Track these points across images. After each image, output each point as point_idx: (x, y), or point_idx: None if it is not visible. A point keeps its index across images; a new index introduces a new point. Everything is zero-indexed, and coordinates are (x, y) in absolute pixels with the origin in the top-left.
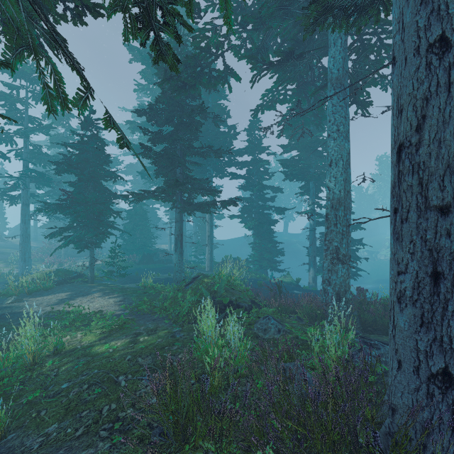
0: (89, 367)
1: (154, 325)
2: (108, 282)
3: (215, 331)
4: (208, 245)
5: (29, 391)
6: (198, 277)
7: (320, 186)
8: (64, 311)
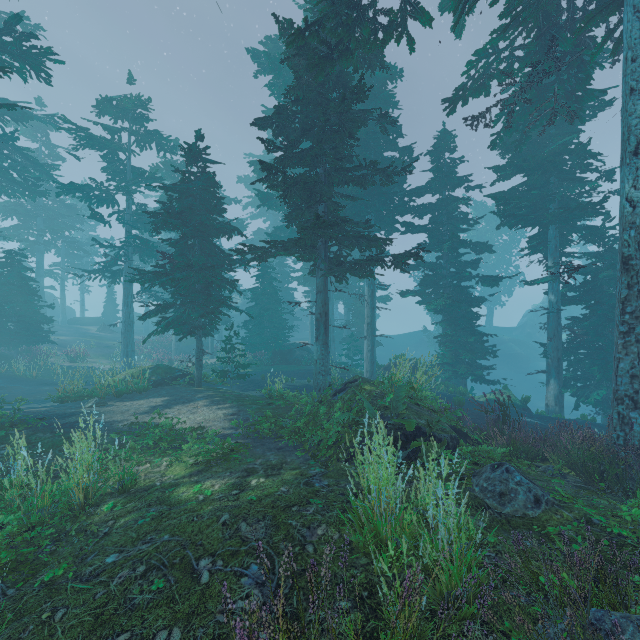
0: (158, 527)
1: (279, 460)
2: (223, 387)
3: (394, 489)
4: (367, 338)
5: (60, 558)
6: (354, 381)
7: (570, 233)
8: (150, 424)
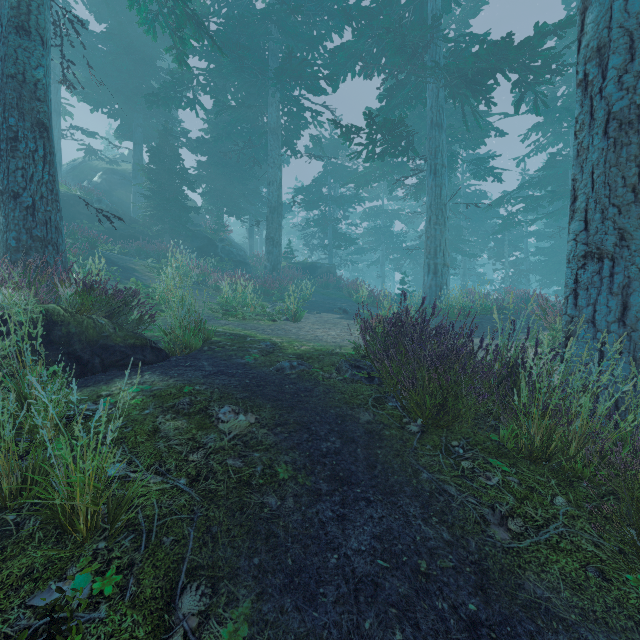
0: None
1: None
2: None
3: None
4: None
5: None
6: None
7: None
8: None
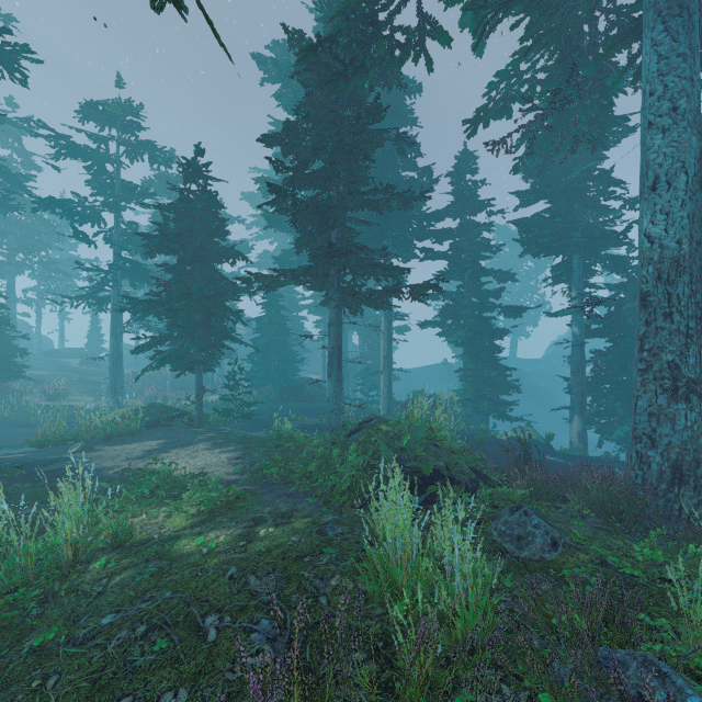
0: (158, 583)
1: (289, 507)
2: (226, 428)
3: (410, 536)
4: (384, 373)
5: (49, 621)
6: (370, 421)
7: (594, 263)
8: (145, 471)
